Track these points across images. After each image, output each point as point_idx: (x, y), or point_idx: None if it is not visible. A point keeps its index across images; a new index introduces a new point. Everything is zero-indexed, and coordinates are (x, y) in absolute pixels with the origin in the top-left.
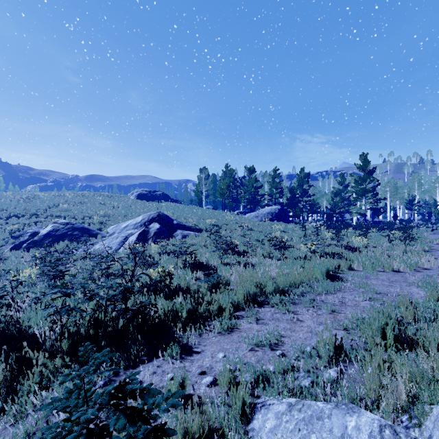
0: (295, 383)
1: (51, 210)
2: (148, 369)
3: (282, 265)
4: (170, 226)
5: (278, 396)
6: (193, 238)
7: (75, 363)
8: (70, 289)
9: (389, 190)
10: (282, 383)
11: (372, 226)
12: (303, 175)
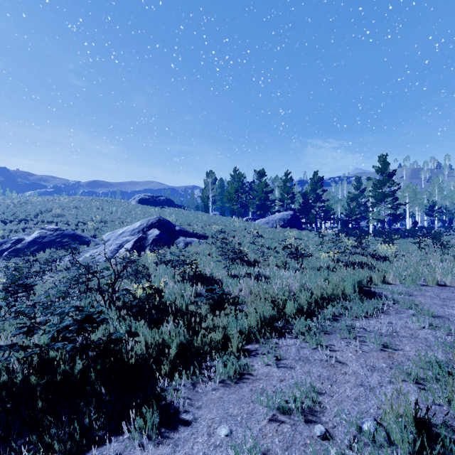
0: None
1: (43, 215)
2: None
3: (302, 278)
4: (172, 232)
5: None
6: (197, 246)
7: None
8: (2, 317)
9: (408, 195)
10: None
11: (393, 233)
12: (316, 179)
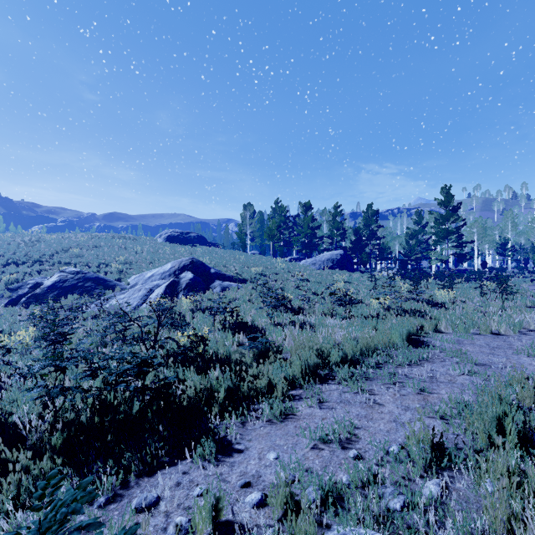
0: (381, 505)
1: (59, 255)
2: (170, 477)
3: (349, 326)
4: (206, 275)
5: (357, 527)
6: (235, 290)
7: (69, 467)
8: (67, 361)
9: (476, 231)
10: (362, 503)
11: (457, 276)
12: (371, 212)
